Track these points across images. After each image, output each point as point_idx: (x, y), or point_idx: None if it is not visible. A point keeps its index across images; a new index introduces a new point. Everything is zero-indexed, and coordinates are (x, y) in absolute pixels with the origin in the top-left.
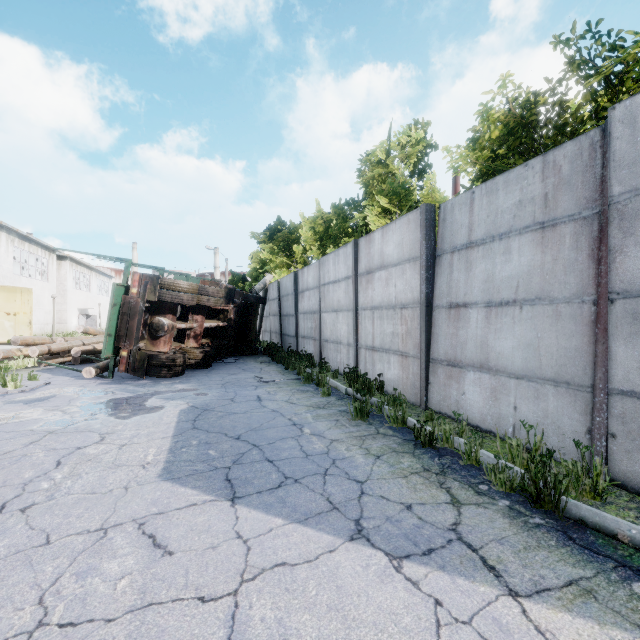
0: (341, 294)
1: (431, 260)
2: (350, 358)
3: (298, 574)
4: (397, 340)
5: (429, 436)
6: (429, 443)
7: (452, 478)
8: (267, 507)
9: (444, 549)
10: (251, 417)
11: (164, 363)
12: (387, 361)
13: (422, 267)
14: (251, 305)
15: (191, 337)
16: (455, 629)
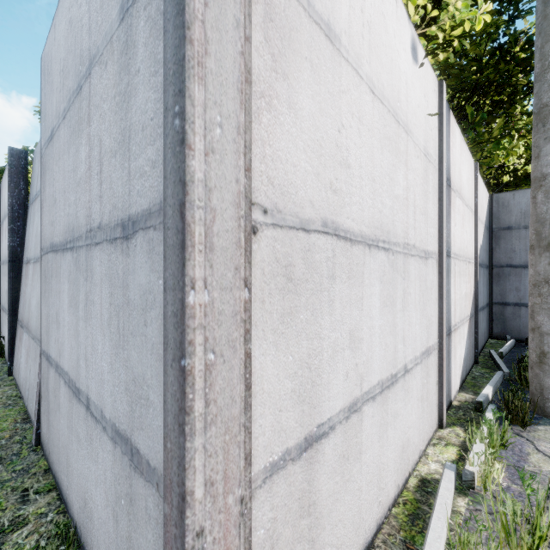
0: None
1: (20, 211)
2: None
3: None
4: (7, 299)
5: None
6: None
7: None
8: None
9: None
10: None
11: None
12: (5, 322)
13: (8, 217)
14: None
15: None
16: None
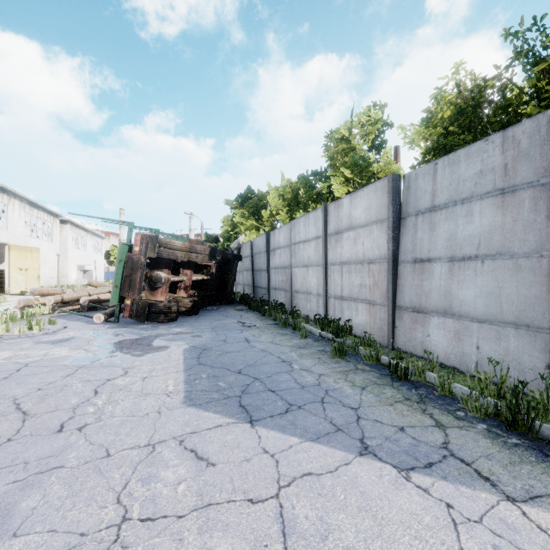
0: (311, 252)
1: (397, 222)
2: (320, 306)
3: (325, 482)
4: (365, 290)
5: (404, 371)
6: (404, 377)
7: (431, 406)
8: (282, 428)
9: (442, 463)
10: (245, 355)
11: (162, 310)
12: (355, 308)
13: (389, 228)
14: (229, 261)
15: (182, 288)
16: (470, 527)
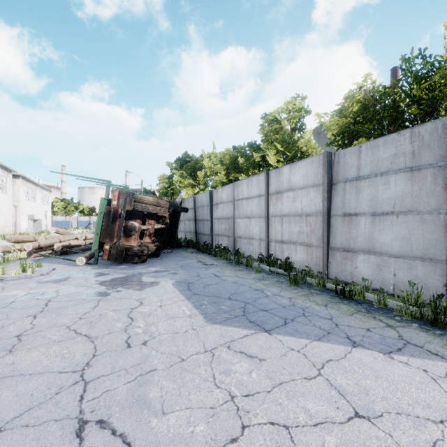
0: (254, 206)
1: (330, 186)
2: (262, 248)
3: (344, 364)
4: (303, 236)
5: (349, 293)
6: (349, 297)
7: (377, 314)
8: (291, 334)
9: (406, 348)
10: (224, 286)
11: (136, 253)
12: (294, 249)
13: (324, 191)
14: (178, 213)
15: (147, 235)
16: (443, 380)
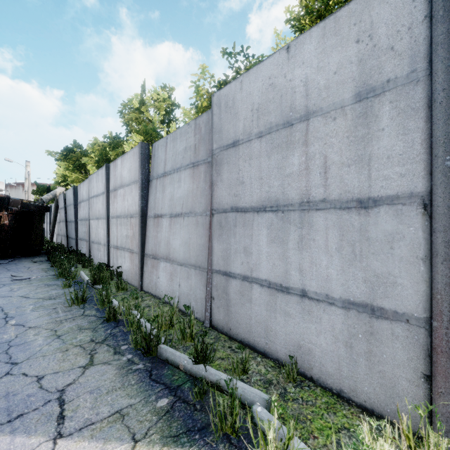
0: (100, 205)
1: (146, 183)
2: (105, 255)
3: None
4: (128, 241)
5: (113, 313)
6: (113, 318)
7: (106, 344)
8: None
9: (34, 411)
10: None
11: None
12: (124, 256)
13: (139, 188)
14: (33, 212)
15: None
16: None
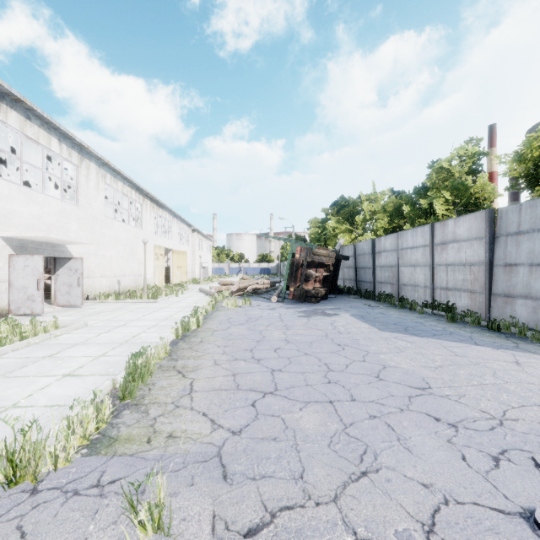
0: (419, 256)
1: (492, 239)
2: (427, 295)
3: (462, 348)
4: (467, 283)
5: (497, 327)
6: (497, 330)
7: (512, 339)
8: (435, 338)
9: (513, 349)
10: (390, 319)
11: (313, 295)
12: (458, 296)
13: (486, 243)
14: (339, 261)
15: (317, 281)
16: (520, 356)
